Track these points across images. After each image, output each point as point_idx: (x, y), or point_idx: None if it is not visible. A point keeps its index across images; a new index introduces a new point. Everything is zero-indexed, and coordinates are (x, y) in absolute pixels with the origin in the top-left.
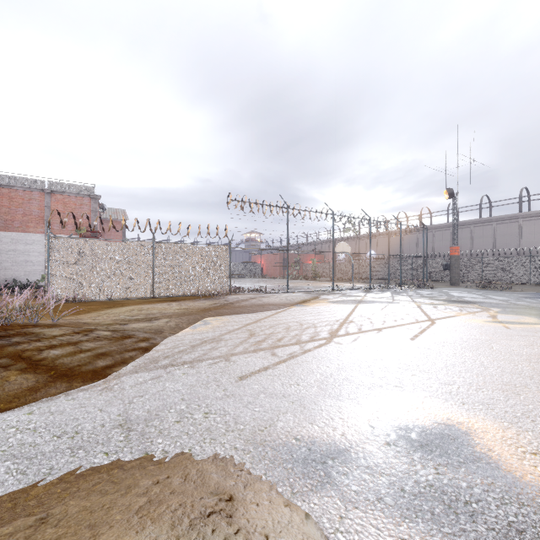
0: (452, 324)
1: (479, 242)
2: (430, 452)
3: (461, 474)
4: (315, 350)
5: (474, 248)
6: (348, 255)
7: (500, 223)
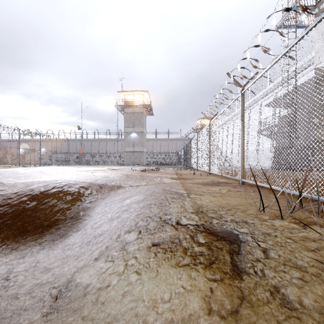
0: (61, 168)
1: (94, 148)
2: None
3: None
4: None
5: (92, 150)
6: (26, 150)
7: (101, 141)
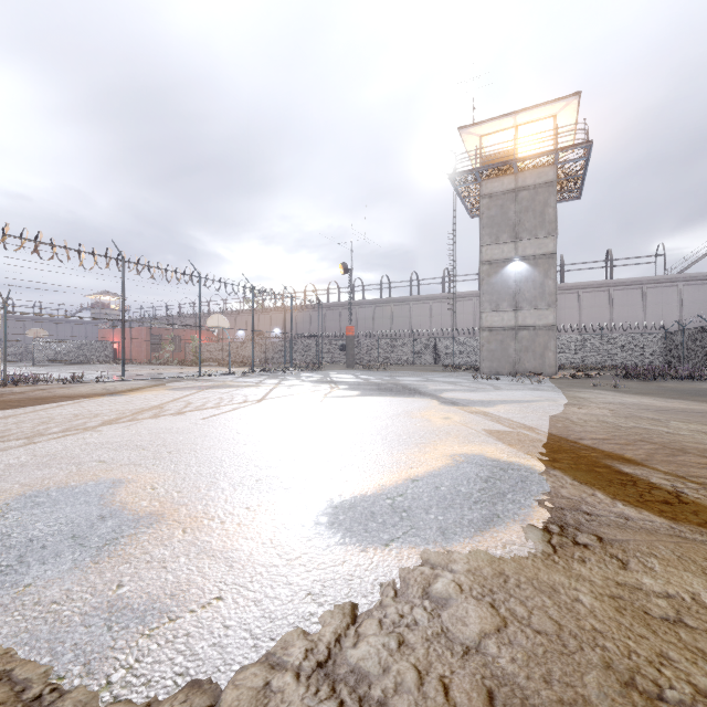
0: (276, 402)
1: (380, 323)
2: (37, 507)
3: (43, 516)
4: (46, 441)
5: (376, 329)
6: (249, 333)
7: (396, 304)
